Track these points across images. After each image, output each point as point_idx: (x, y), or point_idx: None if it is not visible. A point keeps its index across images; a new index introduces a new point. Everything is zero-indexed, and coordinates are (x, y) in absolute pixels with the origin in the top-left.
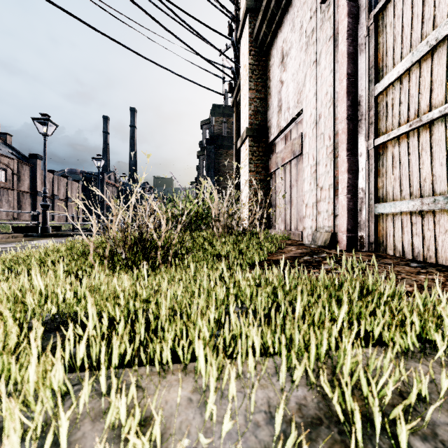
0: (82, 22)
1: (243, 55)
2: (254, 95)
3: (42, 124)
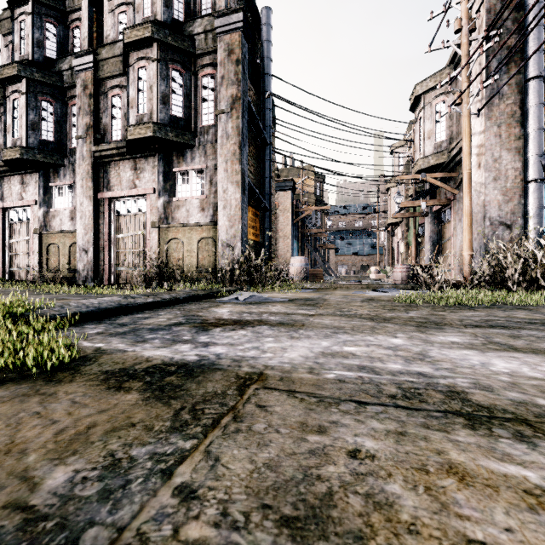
0: None
1: None
2: None
3: None
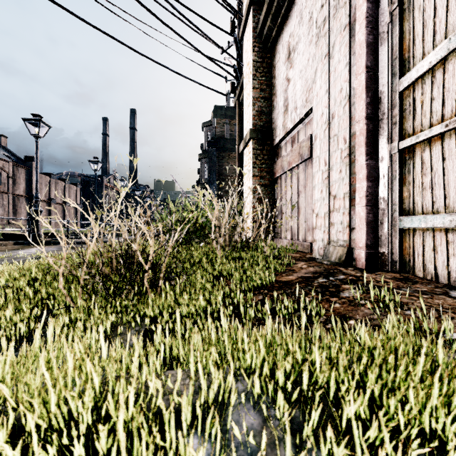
0: (72, 13)
1: (246, 52)
2: (258, 94)
3: (34, 126)
